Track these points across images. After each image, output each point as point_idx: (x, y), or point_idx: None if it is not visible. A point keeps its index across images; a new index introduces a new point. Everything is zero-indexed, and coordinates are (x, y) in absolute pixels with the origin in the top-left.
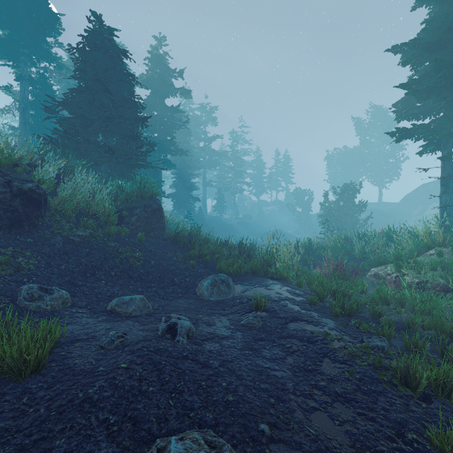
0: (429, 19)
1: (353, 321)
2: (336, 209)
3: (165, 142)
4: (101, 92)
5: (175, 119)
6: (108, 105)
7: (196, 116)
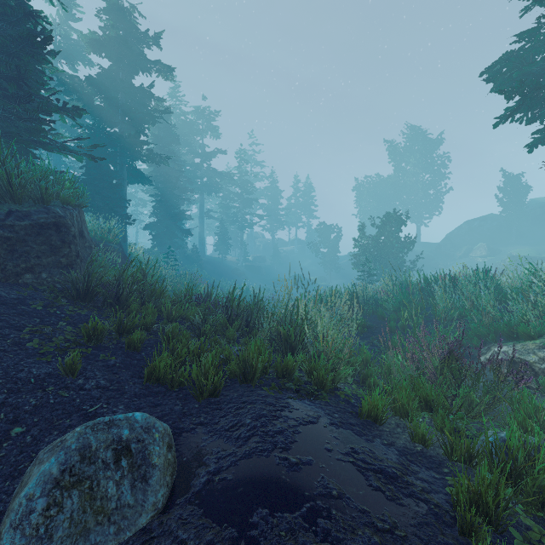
0: None
1: None
2: (376, 247)
3: (128, 138)
4: None
5: (149, 110)
6: None
7: (190, 122)
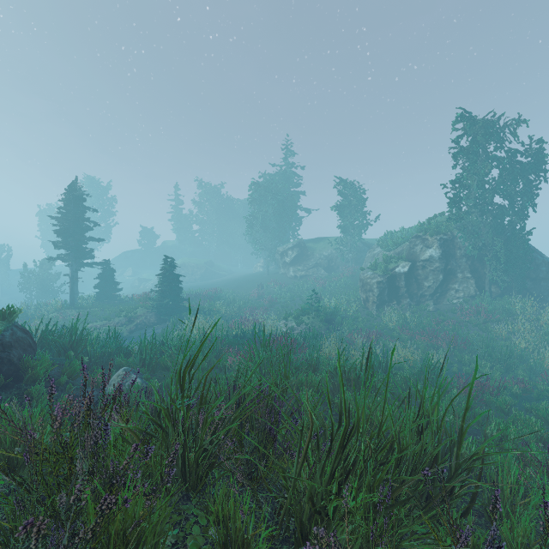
0: (63, 217)
1: None
2: (34, 279)
3: None
4: None
5: None
6: None
7: None
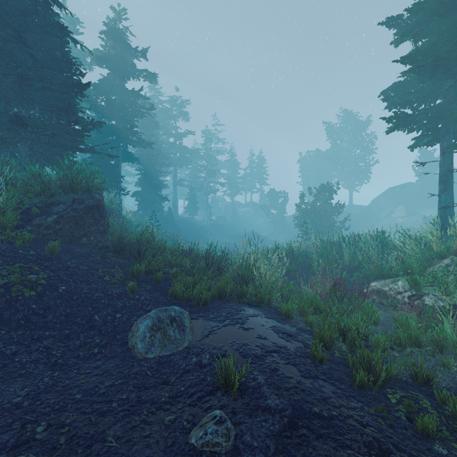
0: None
1: (392, 398)
2: (313, 211)
3: (124, 130)
4: (13, 41)
5: (138, 106)
6: (26, 62)
7: (166, 109)
